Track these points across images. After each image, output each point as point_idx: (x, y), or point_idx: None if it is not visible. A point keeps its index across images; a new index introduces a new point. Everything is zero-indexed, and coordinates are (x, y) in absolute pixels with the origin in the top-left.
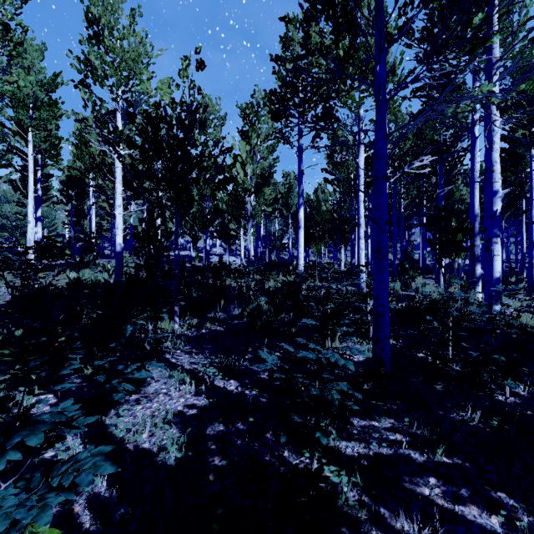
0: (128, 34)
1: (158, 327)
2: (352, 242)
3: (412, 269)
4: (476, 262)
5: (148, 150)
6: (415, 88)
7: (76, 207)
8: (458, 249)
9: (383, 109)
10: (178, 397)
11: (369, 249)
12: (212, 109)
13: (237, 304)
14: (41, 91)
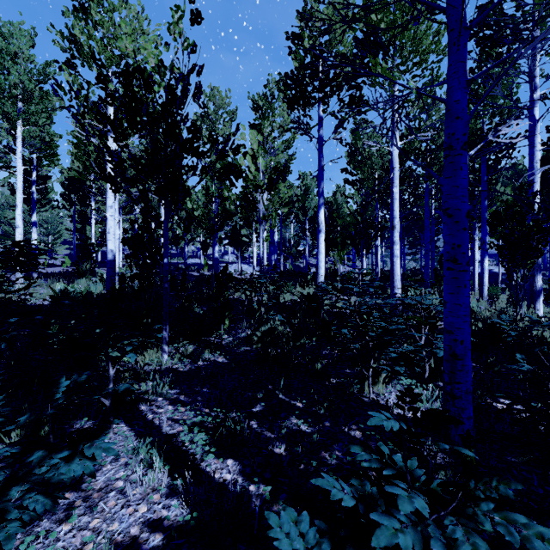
0: (121, 6)
1: (137, 362)
2: (376, 248)
3: None
4: (537, 272)
5: (120, 121)
6: (485, 37)
7: (80, 212)
8: (537, 255)
9: (462, 41)
10: (138, 500)
11: None
12: (221, 102)
13: (246, 322)
14: (30, 81)
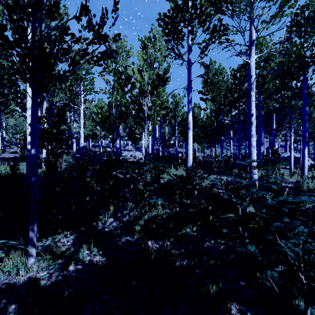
0: None
1: None
2: (222, 141)
3: (278, 162)
4: None
5: None
6: None
7: None
8: None
9: None
10: None
11: (231, 147)
12: (120, 44)
13: (132, 202)
14: None
